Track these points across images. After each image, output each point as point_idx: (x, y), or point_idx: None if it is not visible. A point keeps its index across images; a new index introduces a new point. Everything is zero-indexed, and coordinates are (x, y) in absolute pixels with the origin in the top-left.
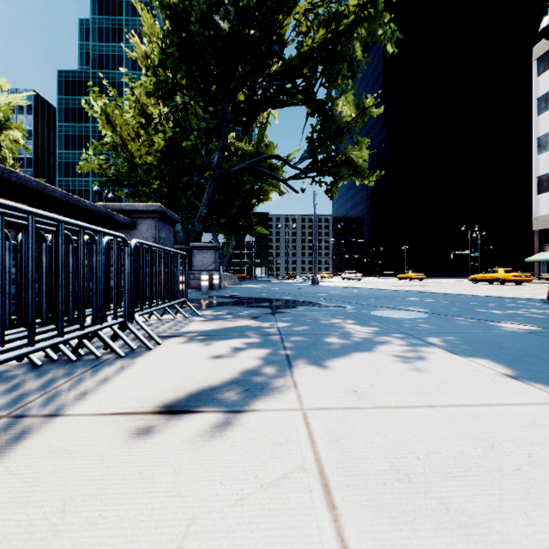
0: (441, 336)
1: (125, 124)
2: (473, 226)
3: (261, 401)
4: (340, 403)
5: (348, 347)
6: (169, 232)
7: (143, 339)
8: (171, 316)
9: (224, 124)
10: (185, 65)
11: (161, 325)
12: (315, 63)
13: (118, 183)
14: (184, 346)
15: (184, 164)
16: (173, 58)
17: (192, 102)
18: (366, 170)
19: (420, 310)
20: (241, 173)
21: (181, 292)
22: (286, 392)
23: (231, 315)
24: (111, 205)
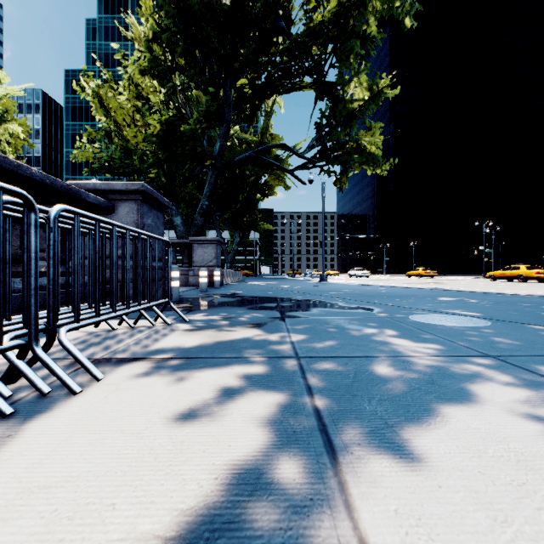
0: None
1: (120, 109)
2: (487, 221)
3: None
4: None
5: (423, 391)
6: (157, 218)
7: (61, 375)
8: (149, 323)
9: (226, 109)
10: (183, 40)
11: (128, 337)
12: (325, 39)
13: (111, 171)
14: (137, 383)
15: (183, 151)
16: (169, 32)
17: (194, 91)
18: (380, 158)
19: (472, 315)
20: (245, 164)
21: (173, 290)
22: None
23: (228, 320)
24: (83, 184)
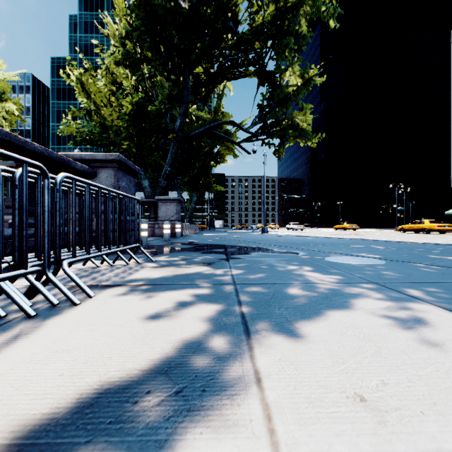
0: (419, 287)
1: (98, 92)
2: (399, 184)
3: (197, 431)
4: (350, 440)
5: (318, 303)
6: (129, 182)
7: (66, 292)
8: (124, 262)
9: (185, 93)
10: (150, 37)
11: (109, 272)
12: (265, 37)
13: (92, 143)
14: (119, 299)
15: (150, 127)
16: (139, 31)
17: (159, 77)
18: (310, 133)
19: (374, 257)
20: (200, 137)
21: (142, 238)
22: (245, 400)
23: (185, 261)
24: (71, 154)
